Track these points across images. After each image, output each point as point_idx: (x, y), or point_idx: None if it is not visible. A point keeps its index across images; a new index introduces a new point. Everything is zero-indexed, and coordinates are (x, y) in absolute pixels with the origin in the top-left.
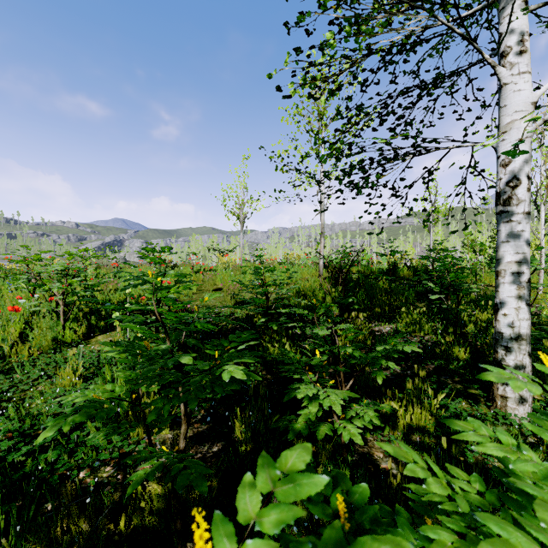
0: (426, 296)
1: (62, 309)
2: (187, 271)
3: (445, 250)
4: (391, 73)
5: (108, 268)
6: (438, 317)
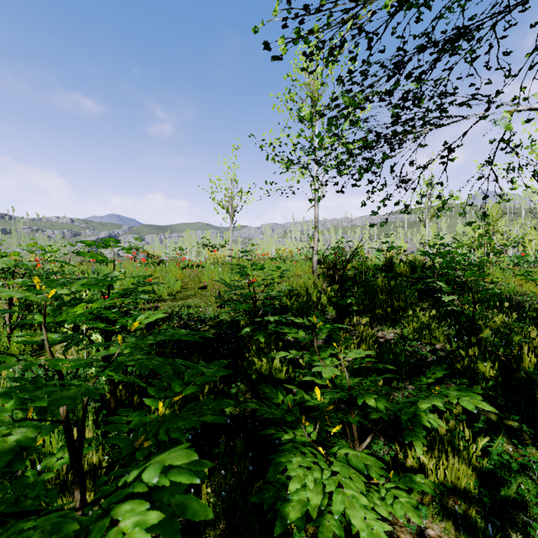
0: (429, 295)
1: (8, 315)
2: (172, 268)
3: (445, 245)
4: (400, 37)
5: (89, 264)
6: (447, 319)
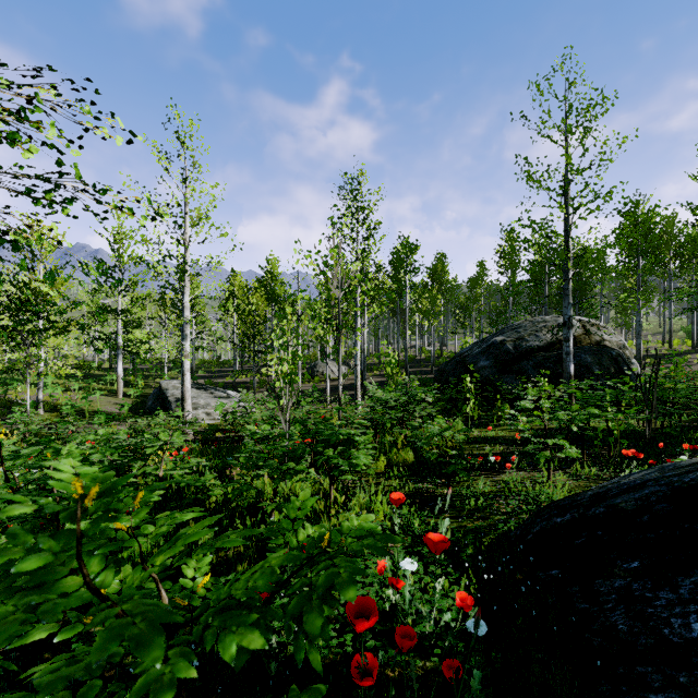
0: None
1: None
2: None
3: None
4: None
5: None
6: None
